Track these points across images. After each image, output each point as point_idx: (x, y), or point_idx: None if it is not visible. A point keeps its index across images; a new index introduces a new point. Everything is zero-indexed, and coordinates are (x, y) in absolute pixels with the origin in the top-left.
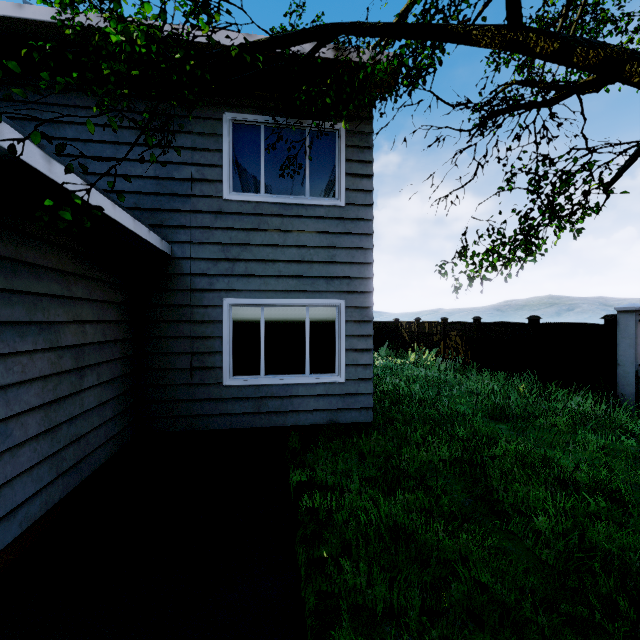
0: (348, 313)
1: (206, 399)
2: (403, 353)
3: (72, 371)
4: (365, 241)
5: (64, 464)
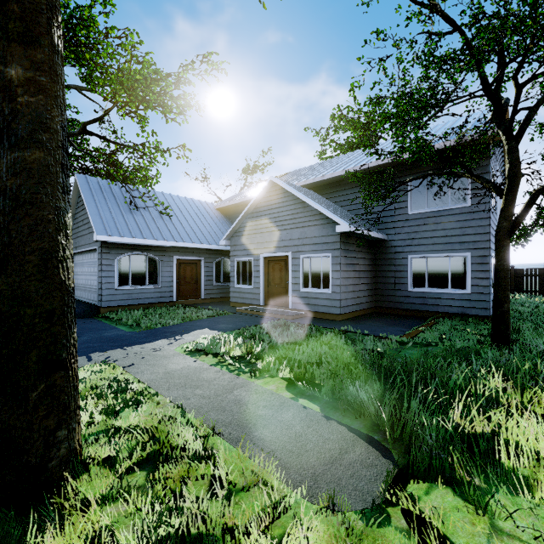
0: (473, 259)
1: (401, 296)
2: None
3: (358, 278)
4: (484, 222)
5: (356, 302)
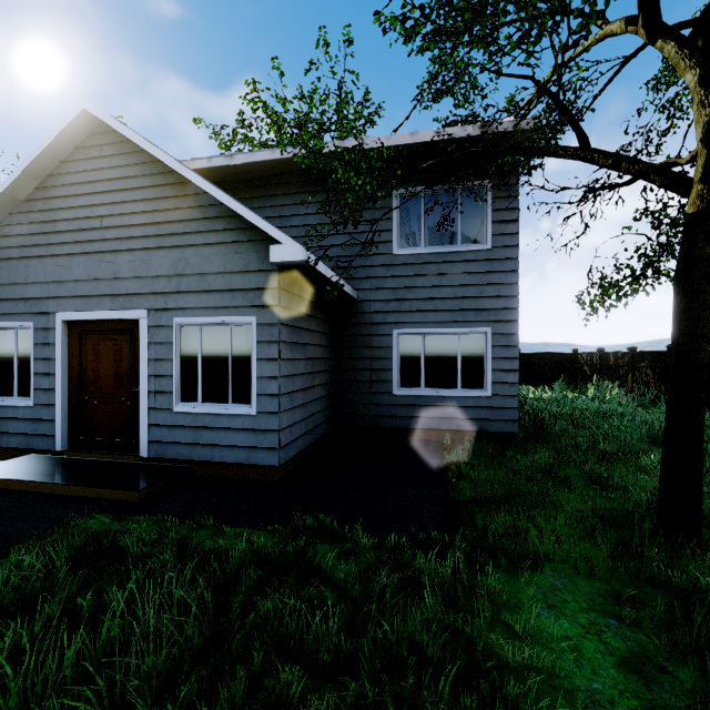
0: (495, 339)
1: (381, 404)
2: (583, 389)
3: (311, 373)
4: (511, 277)
5: (308, 426)
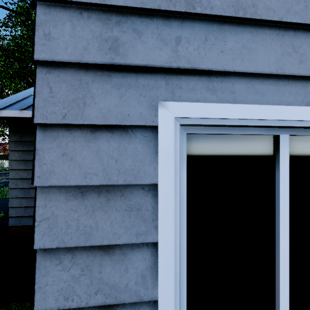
0: None
1: None
2: None
3: None
4: None
5: None
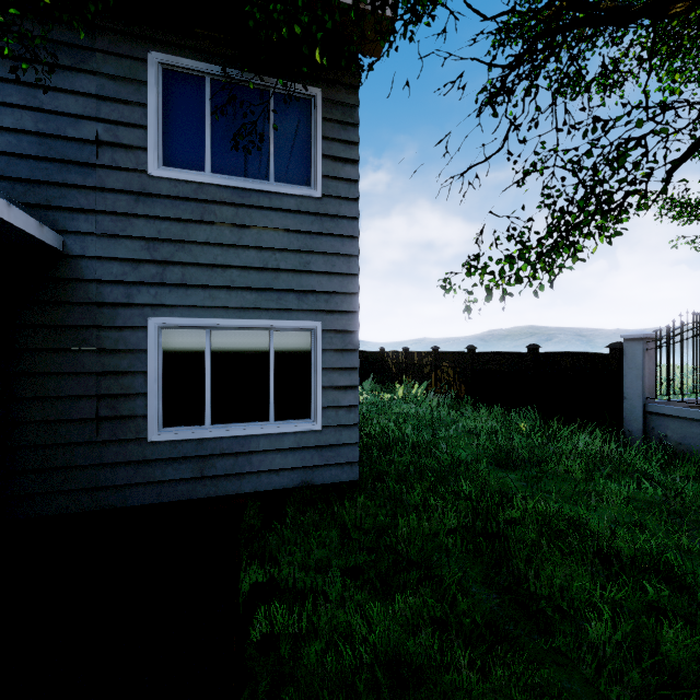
0: (327, 339)
1: (121, 462)
2: (390, 387)
3: None
4: (349, 246)
5: None
